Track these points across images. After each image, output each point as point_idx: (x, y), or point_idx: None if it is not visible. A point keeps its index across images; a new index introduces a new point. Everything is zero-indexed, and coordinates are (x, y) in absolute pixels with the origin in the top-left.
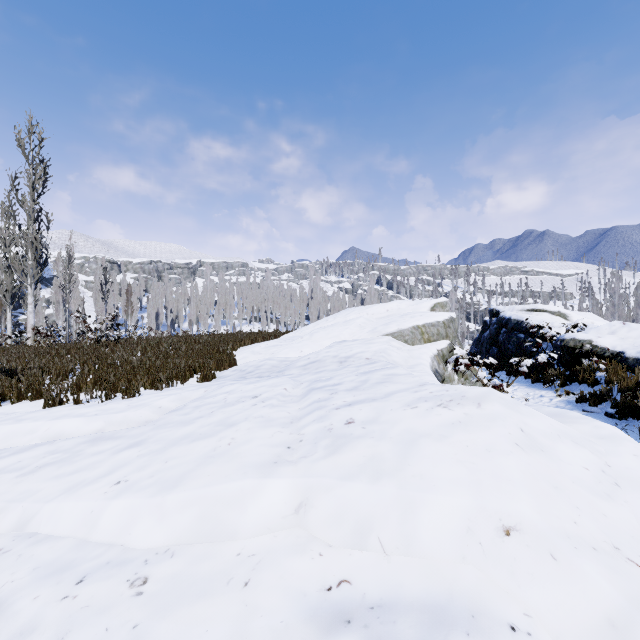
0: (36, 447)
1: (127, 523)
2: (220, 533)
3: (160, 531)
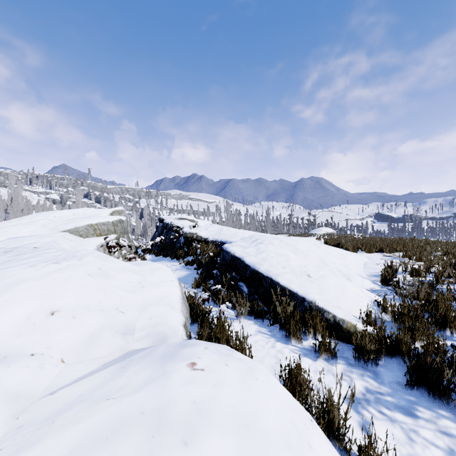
0: None
1: None
2: None
3: None
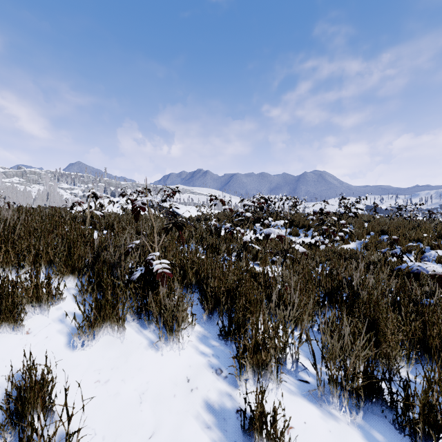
0: None
1: None
2: None
3: None
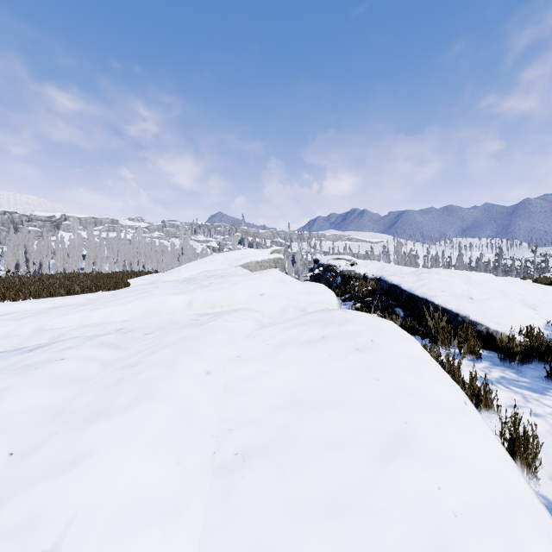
0: (8, 314)
1: (108, 315)
2: (156, 313)
3: (127, 315)
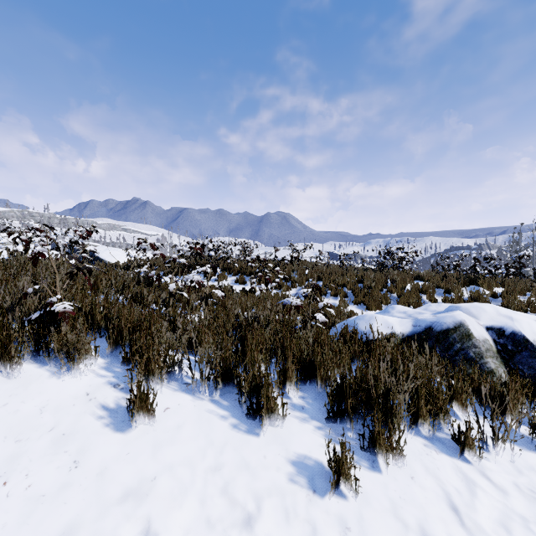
0: None
1: None
2: None
3: None
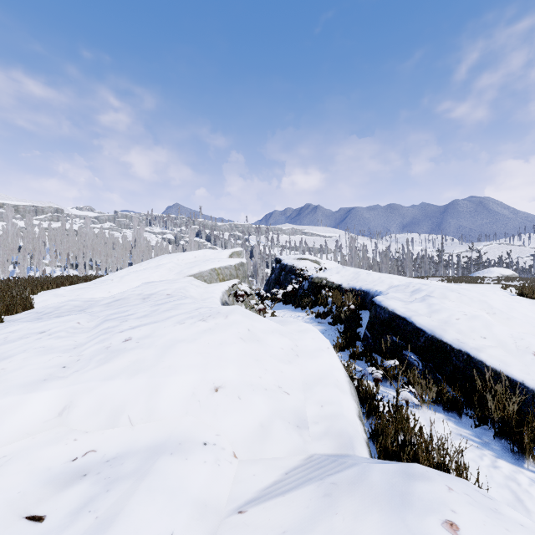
0: None
1: None
2: None
3: None
